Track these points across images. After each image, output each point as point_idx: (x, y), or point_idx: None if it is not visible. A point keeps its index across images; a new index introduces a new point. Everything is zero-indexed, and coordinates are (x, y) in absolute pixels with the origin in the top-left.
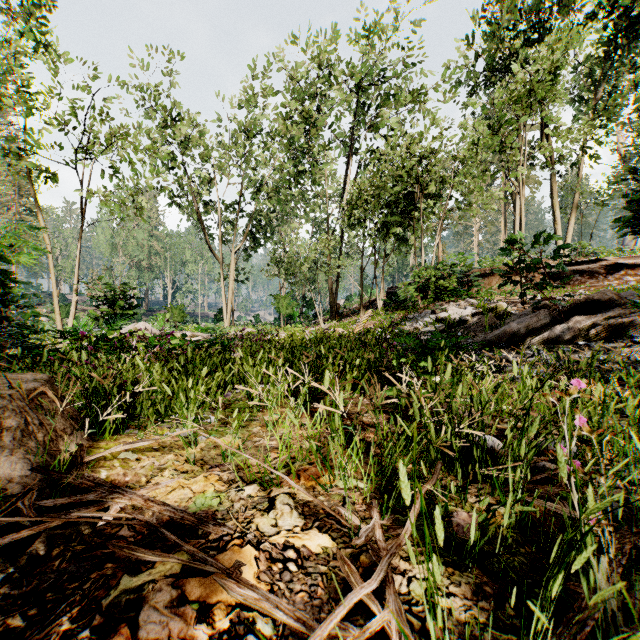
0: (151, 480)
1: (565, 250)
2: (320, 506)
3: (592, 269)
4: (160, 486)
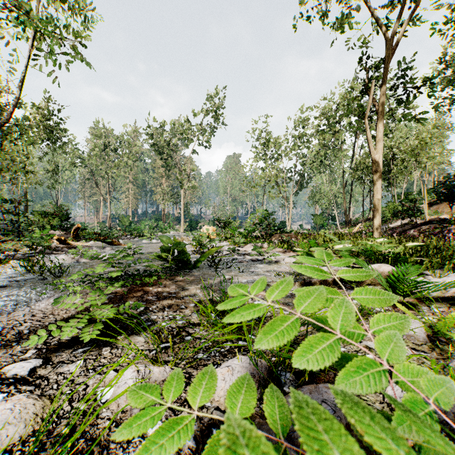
0: None
1: None
2: None
3: None
4: None
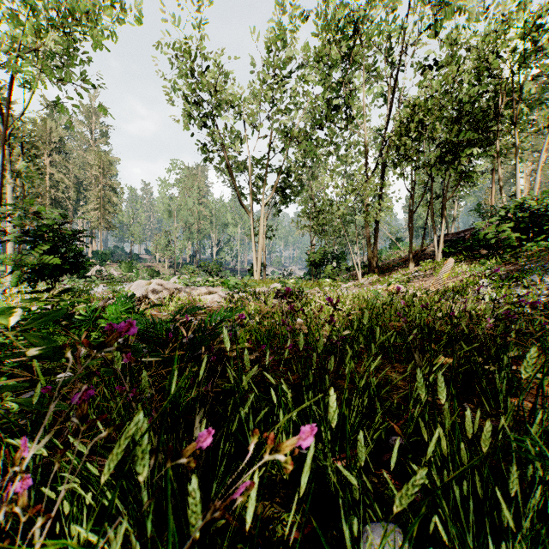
0: None
1: None
2: None
3: None
4: None
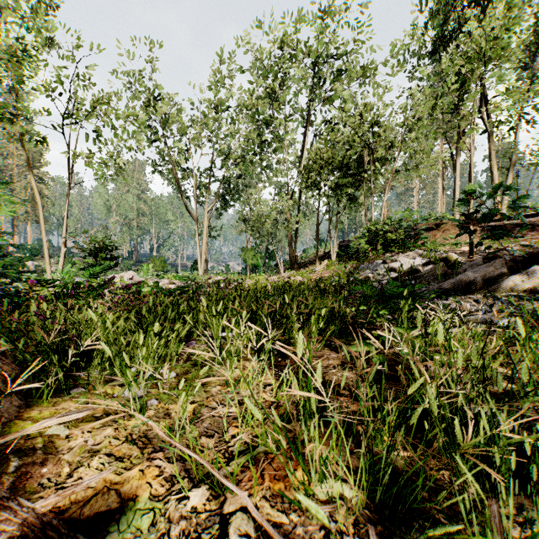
0: (73, 473)
1: (502, 206)
2: (292, 535)
3: (532, 222)
4: (79, 488)
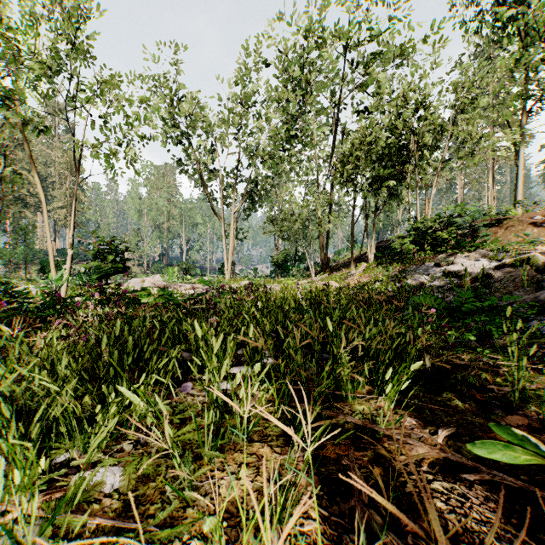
0: None
1: None
2: None
3: None
4: None
